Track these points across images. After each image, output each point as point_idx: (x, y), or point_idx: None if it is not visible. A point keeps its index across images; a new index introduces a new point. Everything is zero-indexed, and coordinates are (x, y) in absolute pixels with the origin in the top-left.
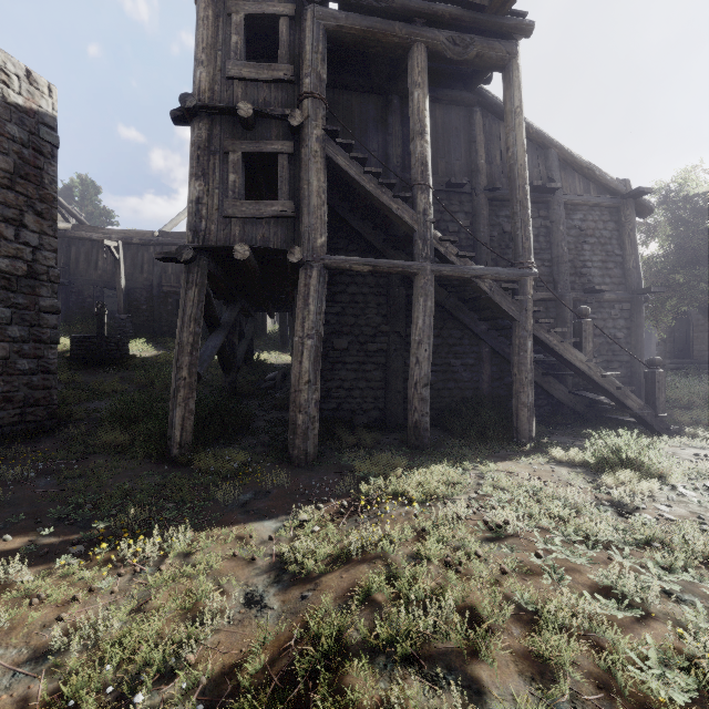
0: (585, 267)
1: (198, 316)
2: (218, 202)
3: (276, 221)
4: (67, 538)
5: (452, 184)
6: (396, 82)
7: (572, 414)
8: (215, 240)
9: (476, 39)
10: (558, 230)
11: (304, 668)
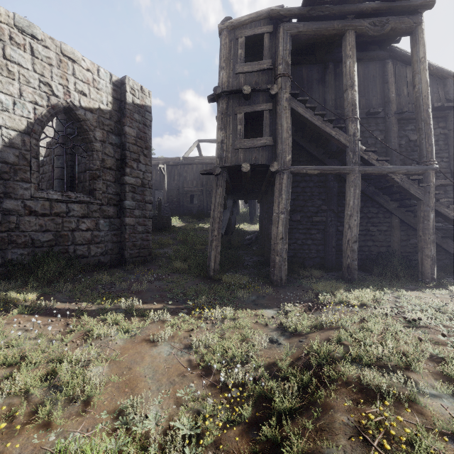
0: None
1: (222, 203)
2: (232, 141)
3: (262, 148)
4: (178, 307)
5: (370, 113)
6: (331, 54)
7: None
8: (230, 162)
9: (391, 19)
10: None
11: (313, 363)
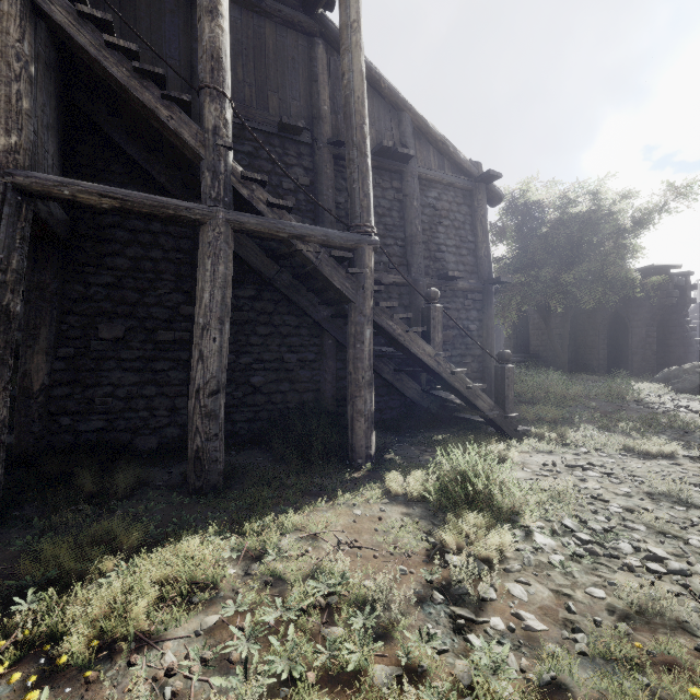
0: (439, 251)
1: None
2: None
3: None
4: None
5: (285, 125)
6: None
7: (425, 416)
8: None
9: None
10: (412, 206)
11: None
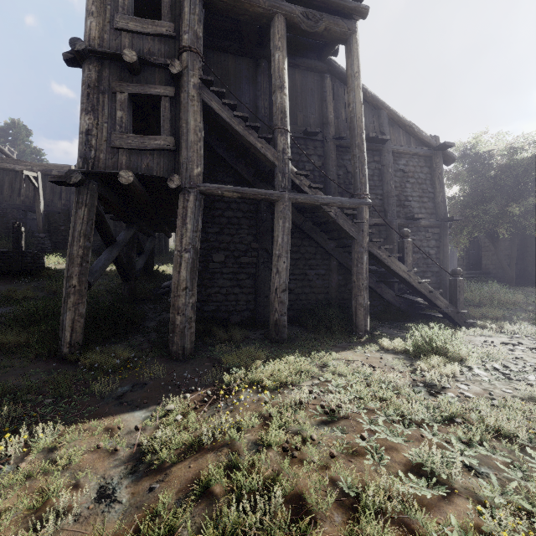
0: (407, 200)
1: (88, 232)
2: (107, 134)
3: (159, 153)
4: None
5: (308, 132)
6: (264, 49)
7: (397, 312)
8: (104, 167)
9: (325, 16)
10: (388, 172)
11: None
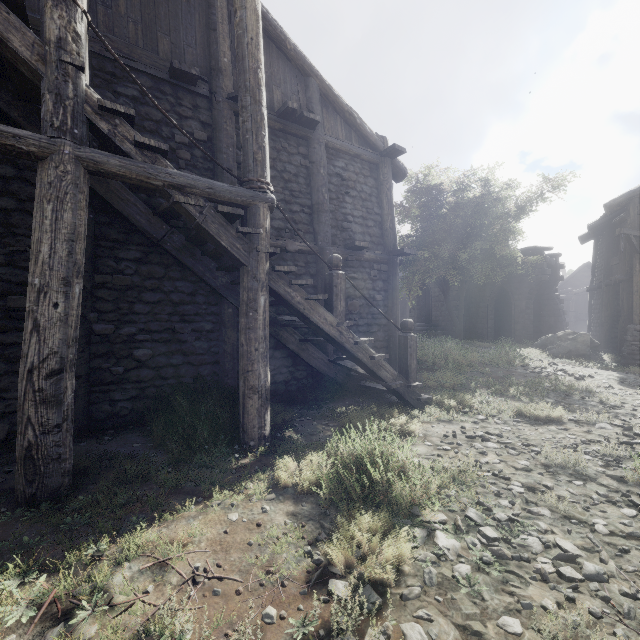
0: (347, 221)
1: None
2: None
3: None
4: None
5: (176, 71)
6: None
7: (332, 386)
8: None
9: None
10: (319, 173)
11: None
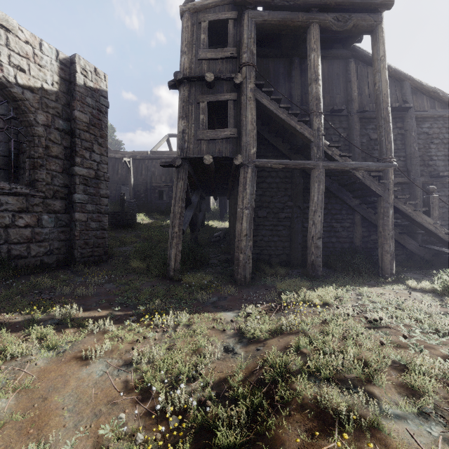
0: (431, 160)
1: (183, 197)
2: (194, 131)
3: (226, 140)
4: (126, 313)
5: (334, 110)
6: (297, 49)
7: (421, 261)
8: (192, 154)
9: (353, 15)
10: (411, 136)
11: (267, 379)
